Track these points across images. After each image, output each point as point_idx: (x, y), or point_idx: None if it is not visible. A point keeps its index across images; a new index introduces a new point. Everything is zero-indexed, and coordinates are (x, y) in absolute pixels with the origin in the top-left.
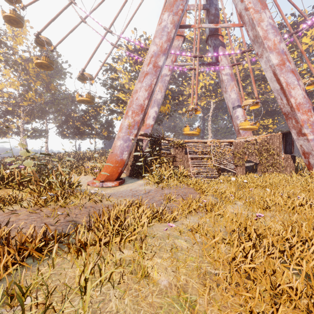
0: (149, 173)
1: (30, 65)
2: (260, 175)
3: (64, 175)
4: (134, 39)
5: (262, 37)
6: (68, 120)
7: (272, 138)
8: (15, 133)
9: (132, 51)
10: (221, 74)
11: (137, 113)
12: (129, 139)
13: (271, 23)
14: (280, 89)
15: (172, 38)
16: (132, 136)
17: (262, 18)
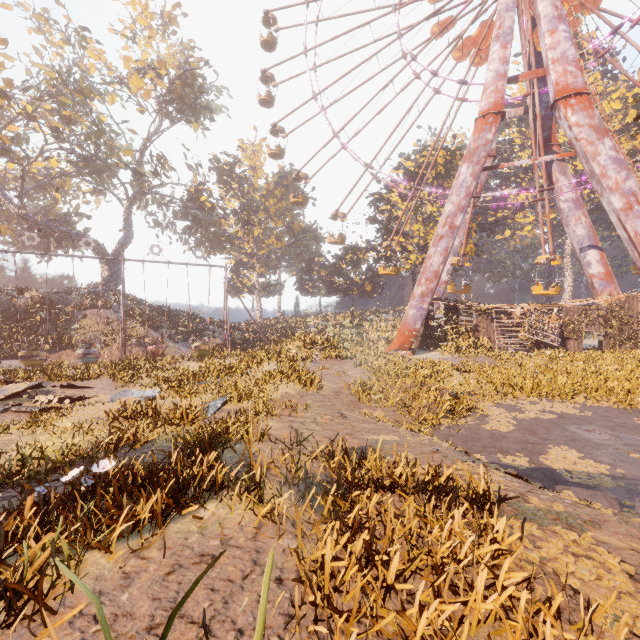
0: (443, 345)
1: (270, 201)
2: (595, 350)
3: (376, 342)
4: (417, 155)
5: (598, 174)
6: (310, 268)
7: (629, 300)
8: (249, 291)
9: (414, 175)
10: (557, 201)
11: (430, 280)
12: (422, 308)
13: (611, 156)
14: (628, 238)
15: (473, 190)
16: (425, 305)
17: (598, 152)
